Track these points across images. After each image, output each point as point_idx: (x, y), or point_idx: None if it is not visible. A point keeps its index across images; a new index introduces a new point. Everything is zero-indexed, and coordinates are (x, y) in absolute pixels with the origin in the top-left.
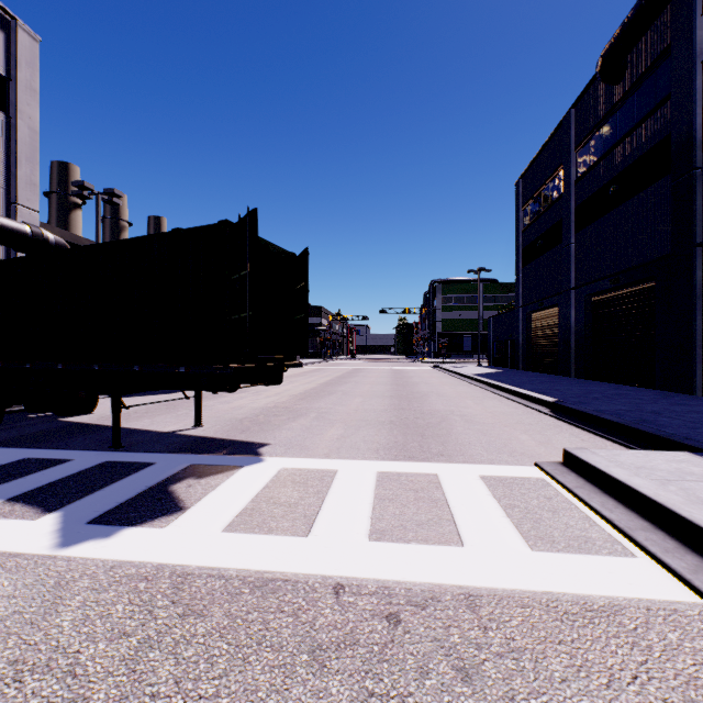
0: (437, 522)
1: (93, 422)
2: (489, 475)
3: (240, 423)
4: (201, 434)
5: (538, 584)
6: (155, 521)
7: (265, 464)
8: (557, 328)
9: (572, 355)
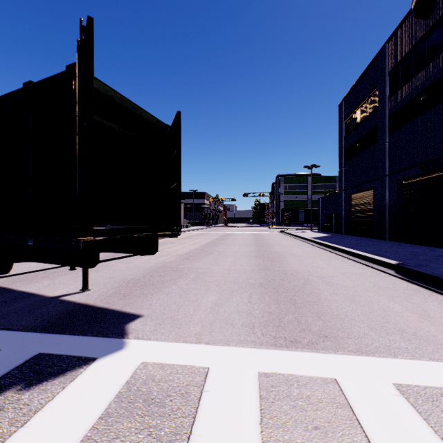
0: None
1: None
2: (406, 383)
3: (125, 285)
4: (82, 300)
5: None
6: None
7: (124, 353)
8: (372, 205)
9: (386, 224)
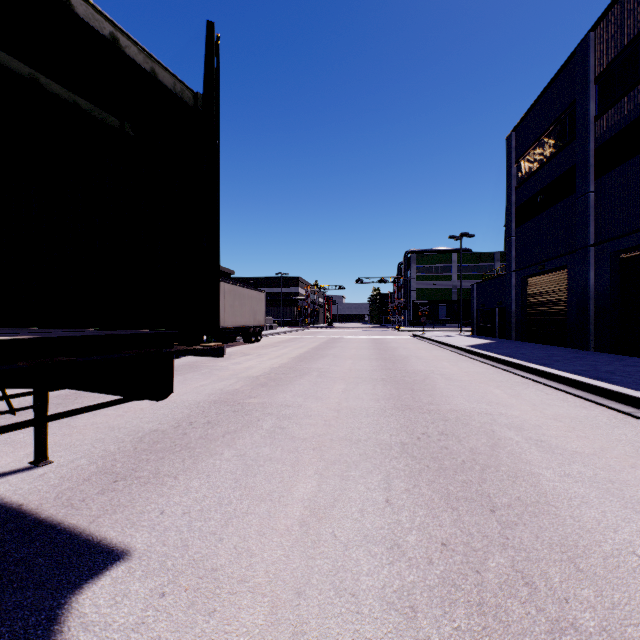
0: None
1: None
2: None
3: (130, 449)
4: (16, 494)
5: None
6: None
7: None
8: (564, 294)
9: (591, 324)
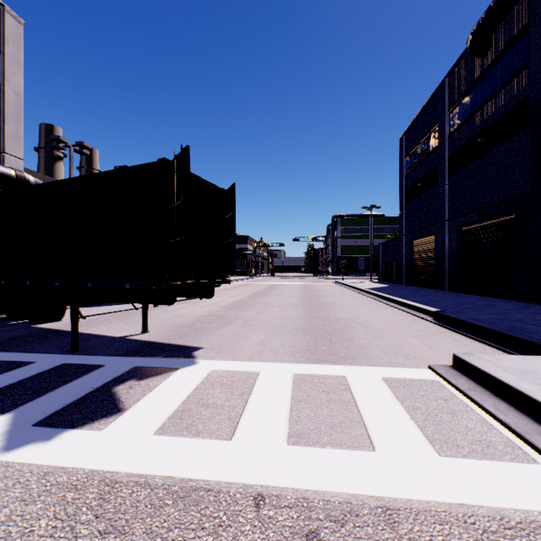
0: (349, 424)
1: (60, 328)
2: (390, 377)
3: (179, 329)
4: (147, 339)
5: (452, 495)
6: (94, 423)
7: (197, 366)
8: (433, 252)
9: (446, 273)
